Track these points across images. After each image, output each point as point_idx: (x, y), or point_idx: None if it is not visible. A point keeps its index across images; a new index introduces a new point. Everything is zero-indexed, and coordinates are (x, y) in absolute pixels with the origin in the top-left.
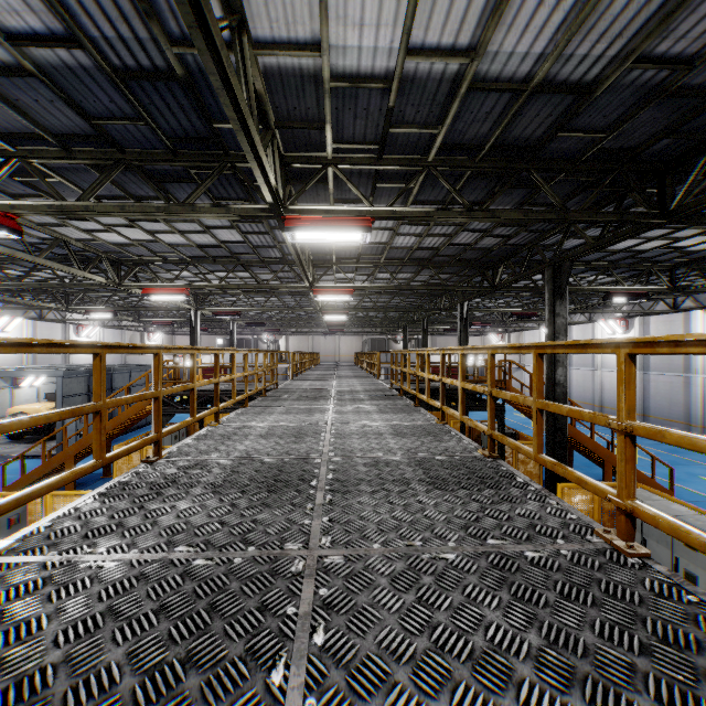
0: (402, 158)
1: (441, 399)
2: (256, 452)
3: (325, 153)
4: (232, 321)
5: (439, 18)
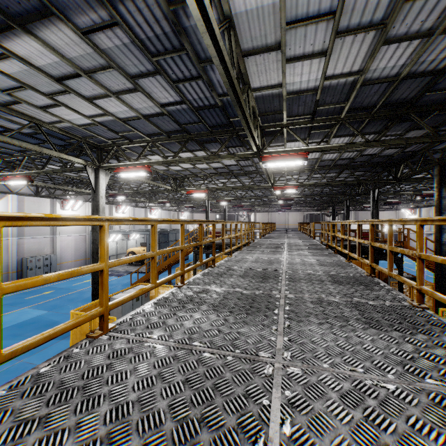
0: (325, 118)
1: (348, 249)
2: (252, 267)
3: (282, 122)
4: (225, 205)
5: (341, 64)
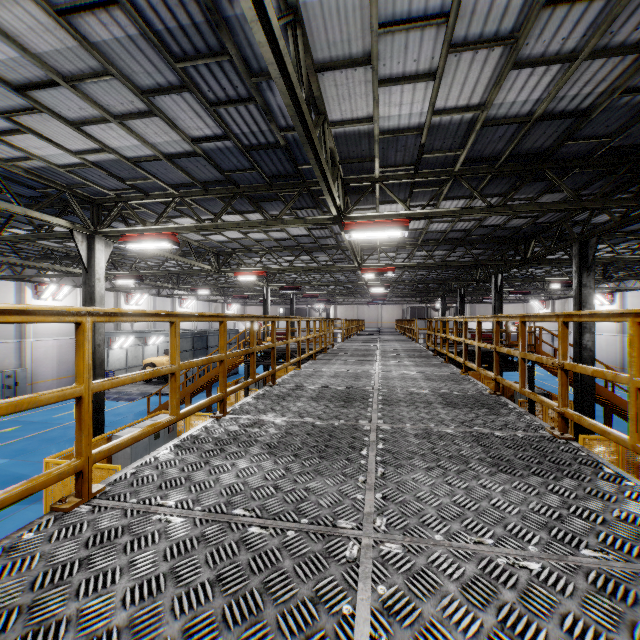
0: (433, 171)
1: (464, 356)
2: (331, 384)
3: (374, 174)
4: (292, 294)
5: (455, 92)
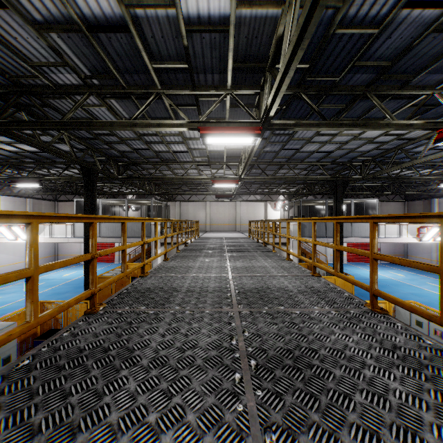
0: None
1: None
2: None
3: None
4: None
5: None
